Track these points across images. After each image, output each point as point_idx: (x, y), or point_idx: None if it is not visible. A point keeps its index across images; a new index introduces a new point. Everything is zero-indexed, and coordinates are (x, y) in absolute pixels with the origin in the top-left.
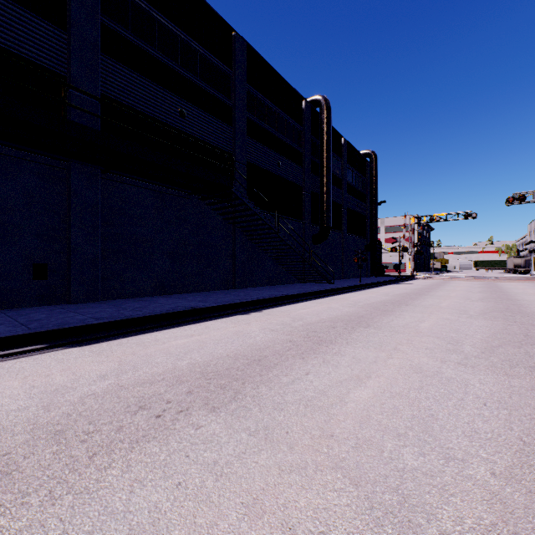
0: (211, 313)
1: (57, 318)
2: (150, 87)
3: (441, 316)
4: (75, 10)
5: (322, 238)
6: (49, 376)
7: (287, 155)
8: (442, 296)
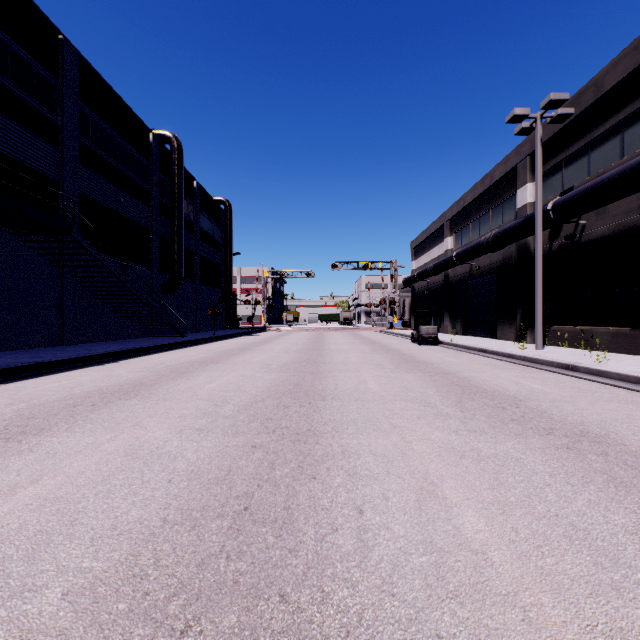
0: (59, 367)
1: None
2: None
3: (270, 354)
4: None
5: (173, 288)
6: None
7: (131, 192)
8: (280, 343)
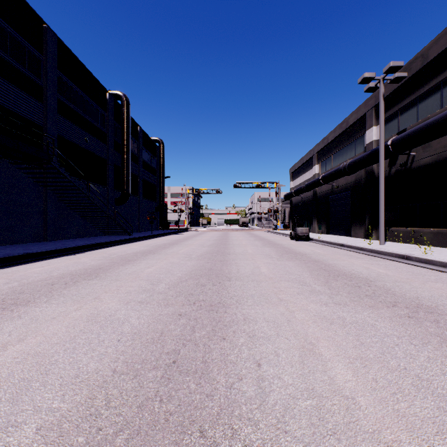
0: (43, 256)
1: None
2: None
3: (191, 247)
4: None
5: (123, 201)
6: None
7: (93, 134)
8: (197, 239)
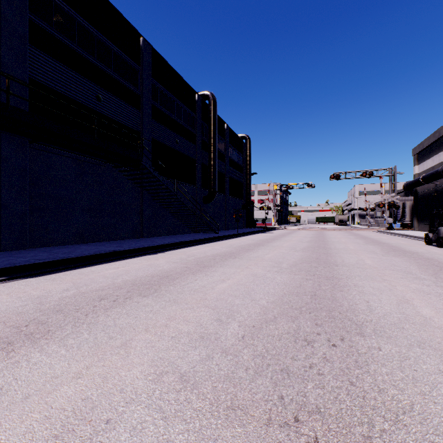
0: (127, 254)
1: (1, 260)
2: (71, 75)
3: (280, 251)
4: (5, 6)
5: (210, 199)
6: (26, 292)
7: (183, 135)
8: (287, 240)
